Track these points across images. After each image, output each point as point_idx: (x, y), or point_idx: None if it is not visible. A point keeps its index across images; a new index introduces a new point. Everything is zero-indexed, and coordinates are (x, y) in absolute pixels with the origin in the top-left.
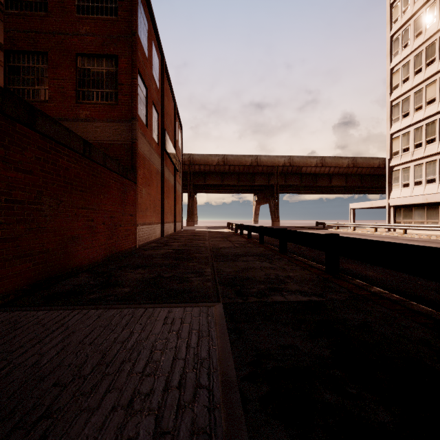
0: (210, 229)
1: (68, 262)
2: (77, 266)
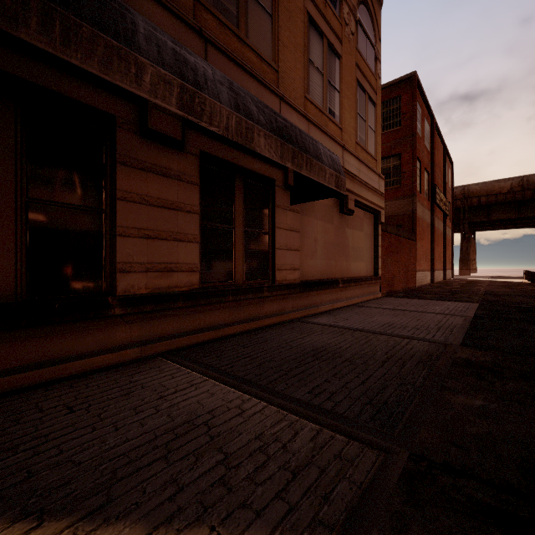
0: (493, 278)
1: (393, 287)
2: (395, 290)
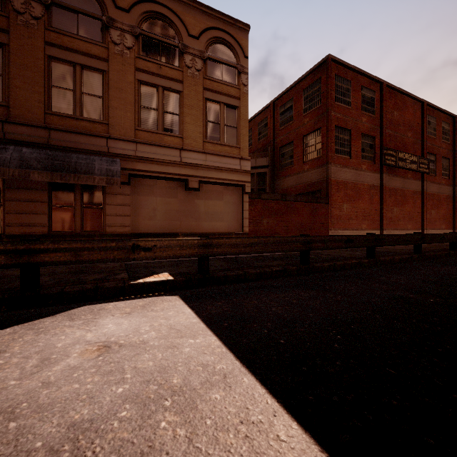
0: None
1: None
2: None
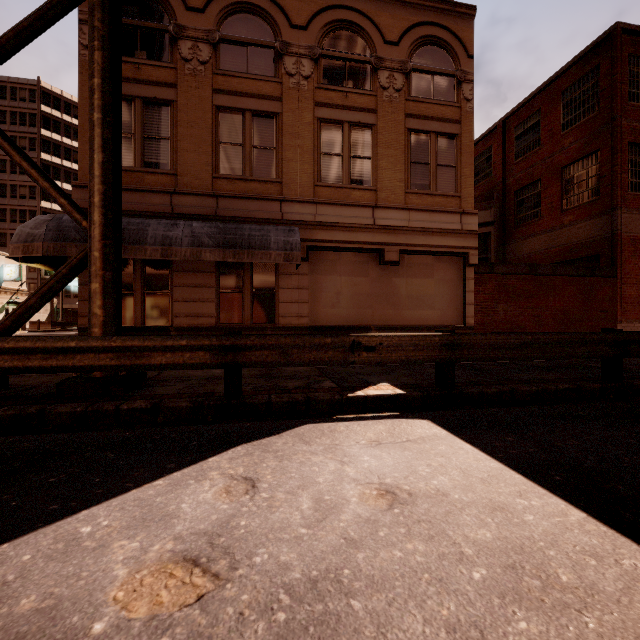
0: None
1: None
2: None
